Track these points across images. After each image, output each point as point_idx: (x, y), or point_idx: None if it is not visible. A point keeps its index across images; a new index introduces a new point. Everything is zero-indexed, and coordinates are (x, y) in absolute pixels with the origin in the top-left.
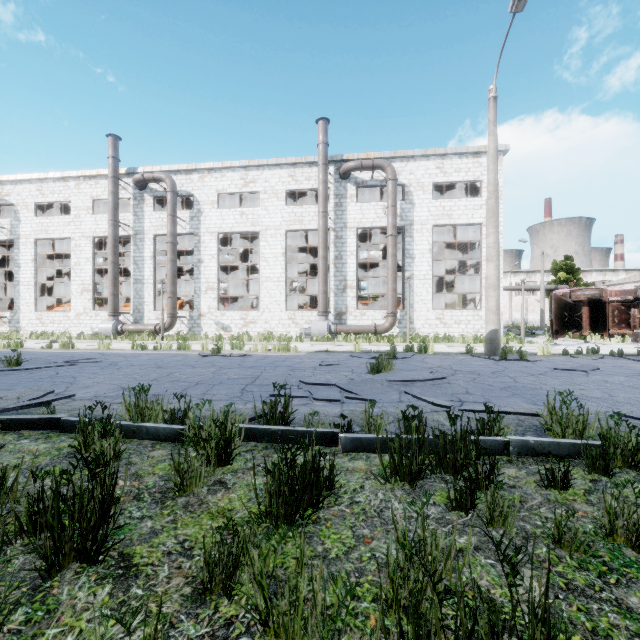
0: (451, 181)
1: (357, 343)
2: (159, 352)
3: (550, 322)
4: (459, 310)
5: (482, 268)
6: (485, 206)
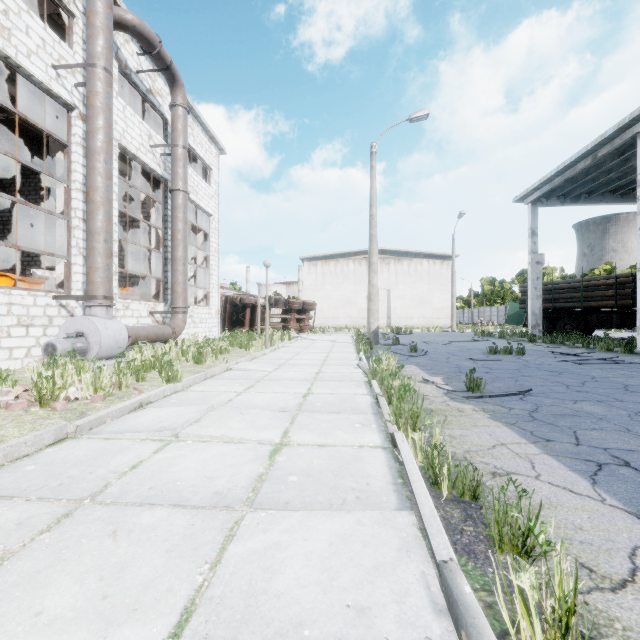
0: (197, 152)
1: (357, 345)
2: (530, 458)
3: (222, 320)
4: (202, 307)
5: (212, 263)
6: (214, 199)
